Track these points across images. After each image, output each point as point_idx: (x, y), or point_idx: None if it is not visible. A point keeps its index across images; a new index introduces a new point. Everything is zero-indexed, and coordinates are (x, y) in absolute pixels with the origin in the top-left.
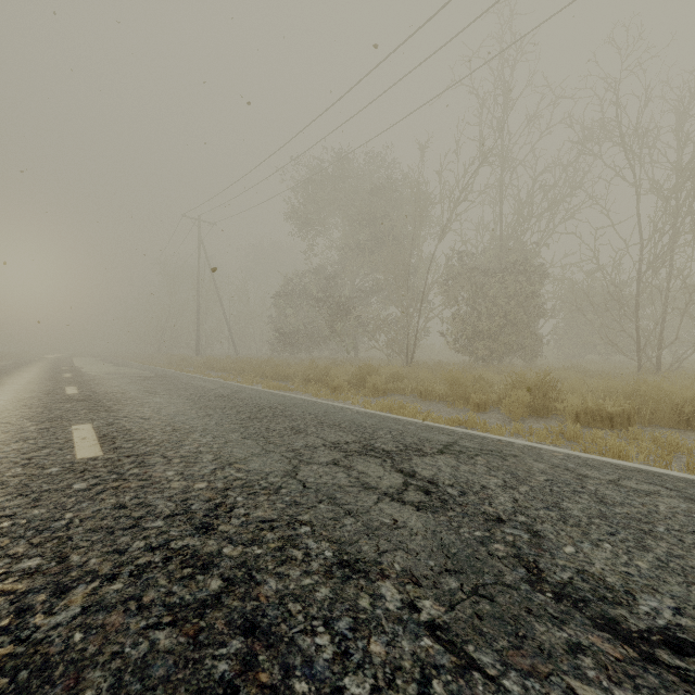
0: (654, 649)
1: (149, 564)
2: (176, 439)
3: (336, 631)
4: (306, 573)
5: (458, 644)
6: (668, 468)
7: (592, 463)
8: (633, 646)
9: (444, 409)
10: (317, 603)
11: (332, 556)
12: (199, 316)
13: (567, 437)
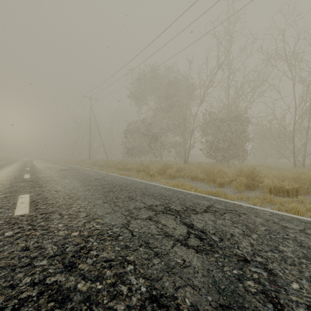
0: None
1: (27, 298)
2: (69, 203)
3: None
4: (128, 308)
5: None
6: None
7: (286, 218)
8: None
9: (203, 186)
10: None
11: (146, 291)
12: (90, 141)
13: (267, 201)
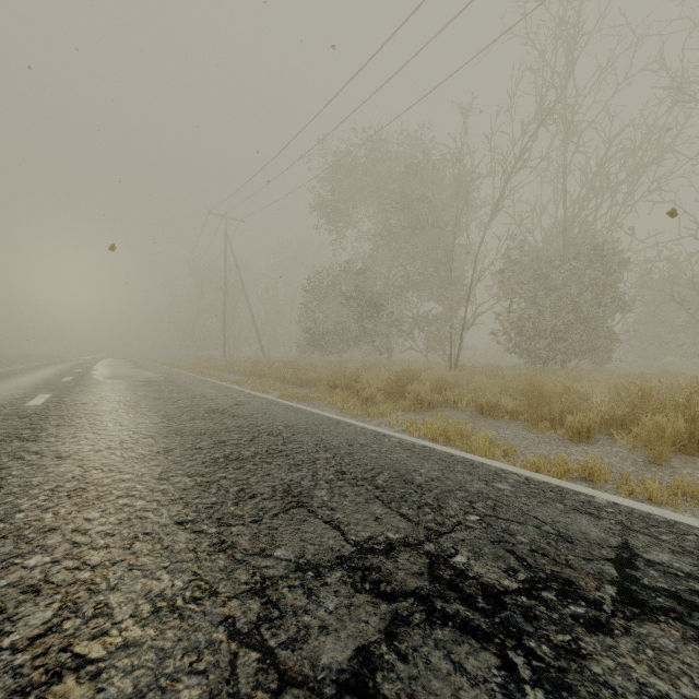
0: None
1: None
2: (45, 523)
3: None
4: None
5: None
6: None
7: None
8: None
9: (524, 435)
10: None
11: None
12: (225, 316)
13: None
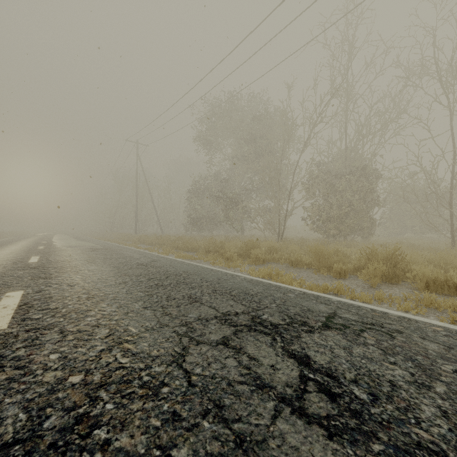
0: None
1: None
2: (84, 308)
3: None
4: None
5: None
6: None
7: None
8: None
9: (312, 276)
10: None
11: None
12: (137, 207)
13: (426, 304)
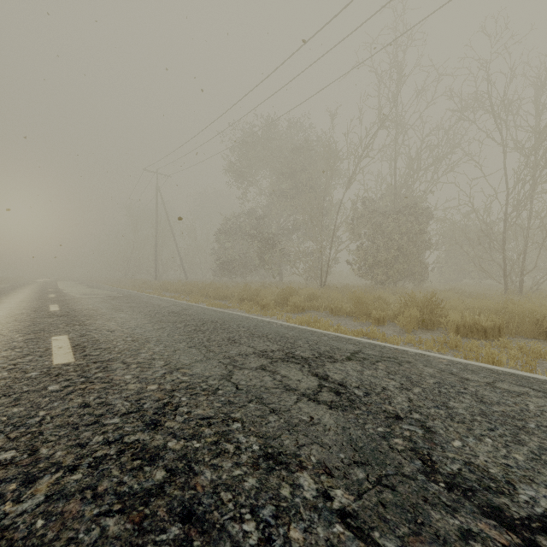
0: (534, 536)
1: (105, 456)
2: (135, 348)
3: (260, 518)
4: (237, 465)
5: (366, 531)
6: (533, 372)
7: (471, 368)
8: (516, 533)
9: (351, 323)
10: (245, 492)
11: (259, 449)
12: (157, 249)
13: (450, 346)
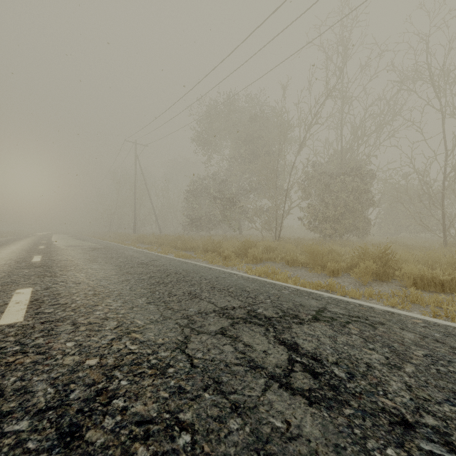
0: None
1: None
2: (92, 303)
3: None
4: None
5: None
6: None
7: (454, 331)
8: None
9: (306, 274)
10: None
11: None
12: (135, 207)
13: (412, 300)
